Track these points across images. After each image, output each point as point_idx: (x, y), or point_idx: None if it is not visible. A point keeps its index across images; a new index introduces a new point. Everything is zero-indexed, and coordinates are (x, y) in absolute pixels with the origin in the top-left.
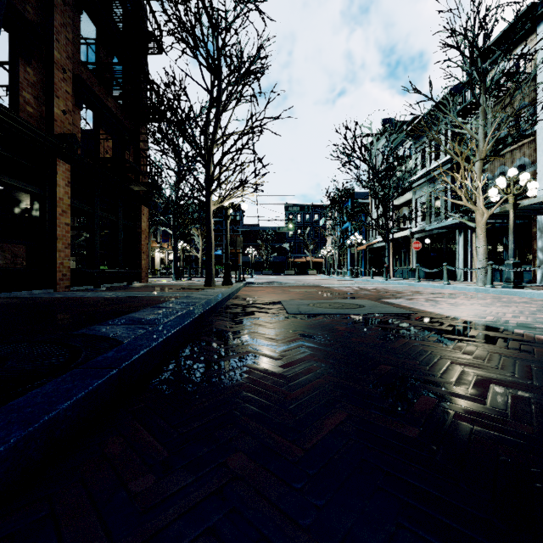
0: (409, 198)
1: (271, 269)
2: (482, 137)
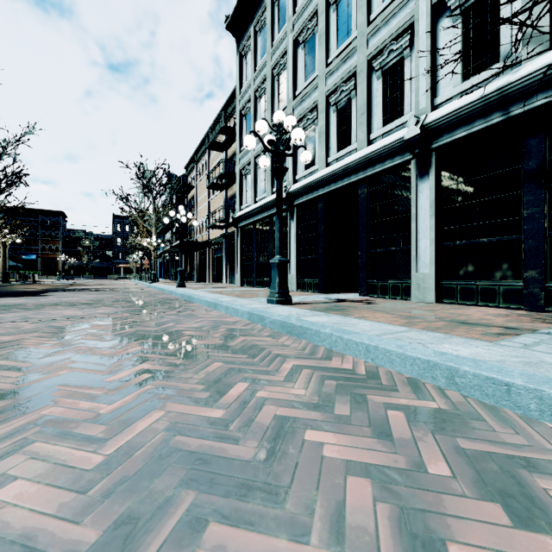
0: None
1: (96, 274)
2: (154, 217)
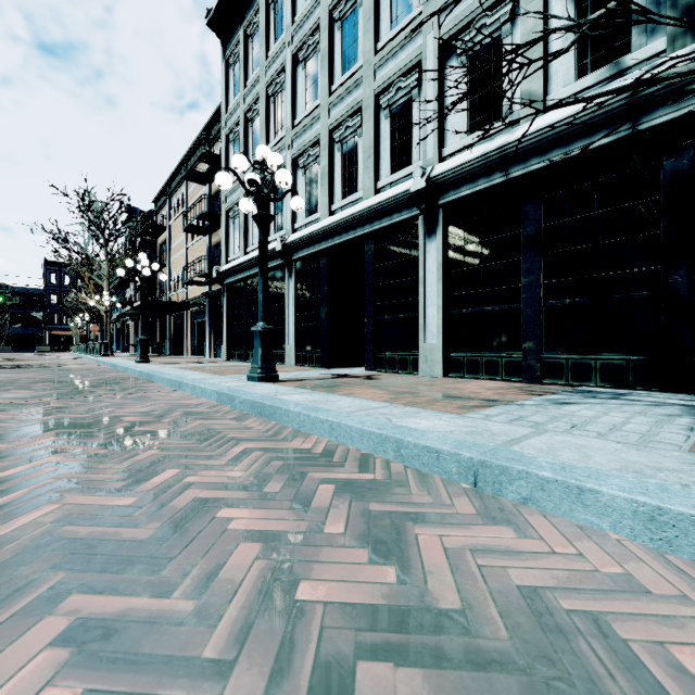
0: None
1: (17, 344)
2: (107, 267)
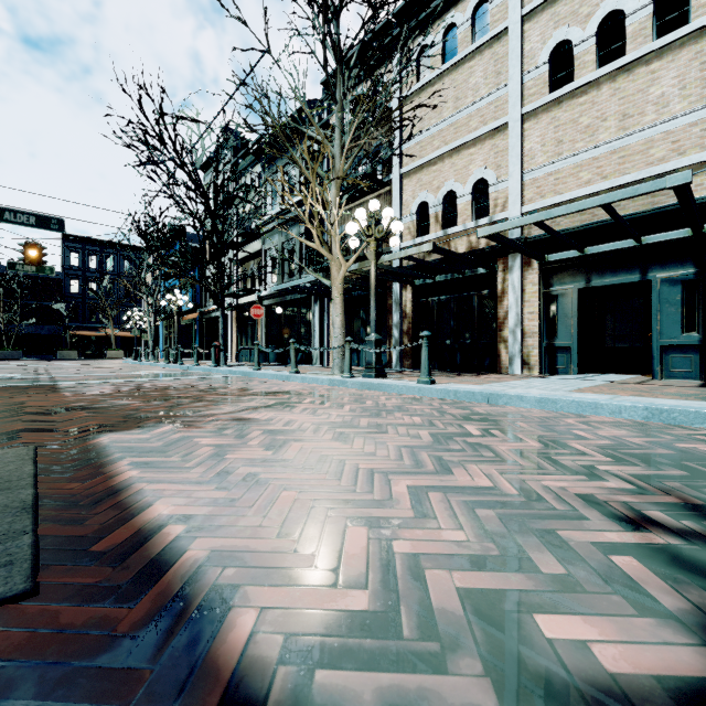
0: (258, 249)
1: (26, 348)
2: (339, 151)
